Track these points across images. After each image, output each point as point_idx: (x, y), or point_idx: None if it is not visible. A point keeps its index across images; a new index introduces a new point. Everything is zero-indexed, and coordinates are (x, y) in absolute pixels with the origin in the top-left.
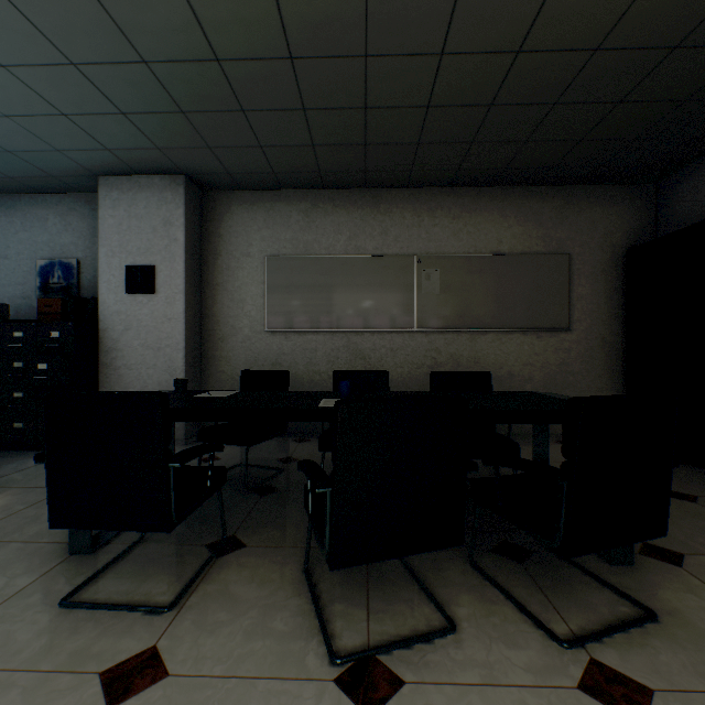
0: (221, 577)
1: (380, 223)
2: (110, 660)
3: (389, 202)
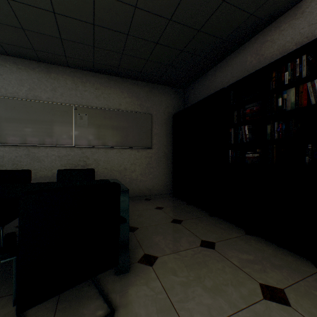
0: None
1: (51, 84)
2: None
3: (57, 73)
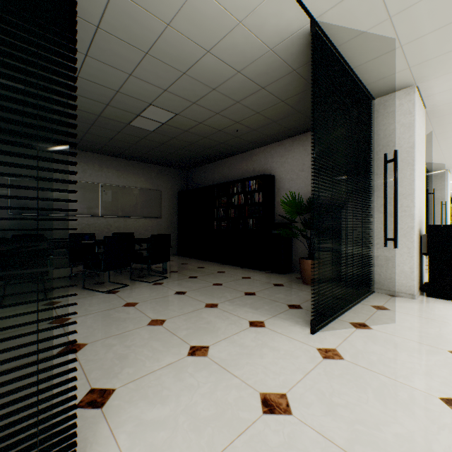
0: (55, 294)
1: (82, 166)
2: (41, 304)
3: (87, 158)
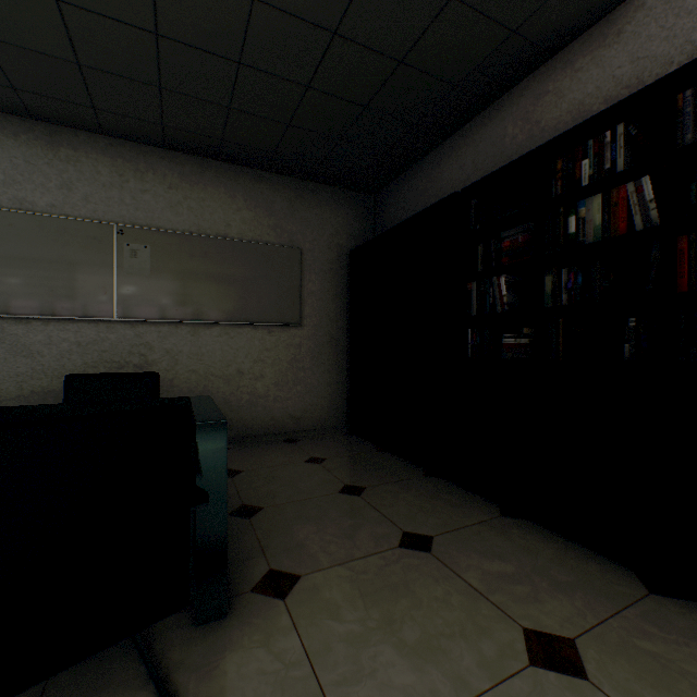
0: None
1: (60, 172)
2: None
3: (75, 147)
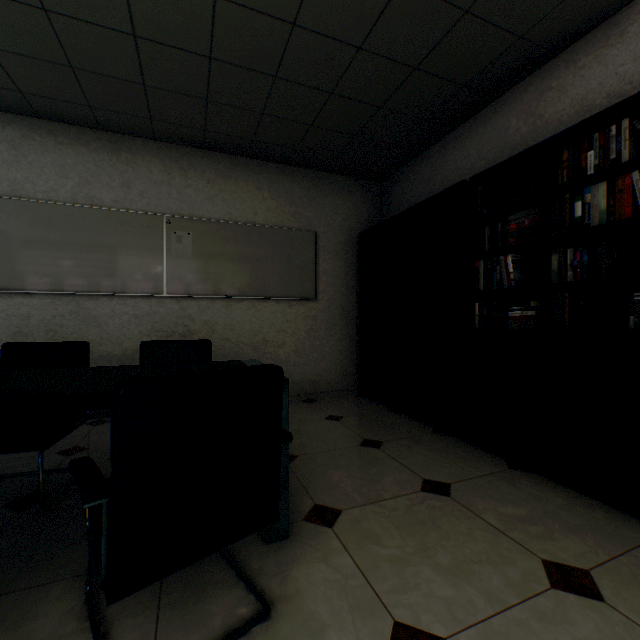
0: None
1: (122, 173)
2: None
3: (133, 151)
